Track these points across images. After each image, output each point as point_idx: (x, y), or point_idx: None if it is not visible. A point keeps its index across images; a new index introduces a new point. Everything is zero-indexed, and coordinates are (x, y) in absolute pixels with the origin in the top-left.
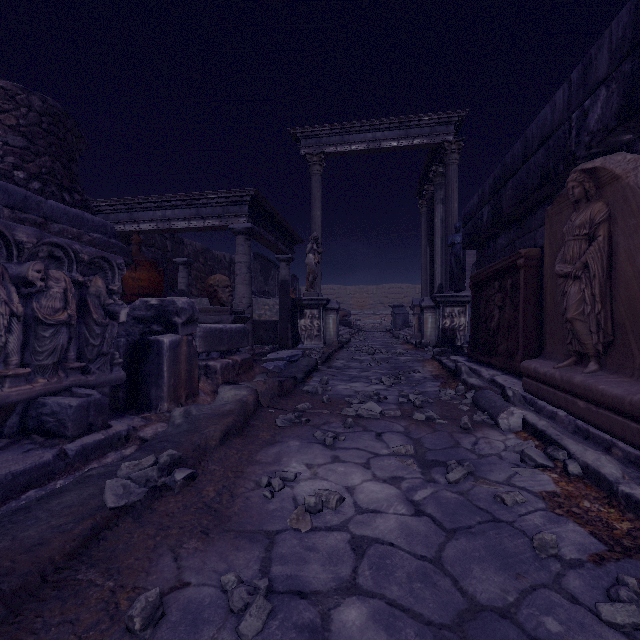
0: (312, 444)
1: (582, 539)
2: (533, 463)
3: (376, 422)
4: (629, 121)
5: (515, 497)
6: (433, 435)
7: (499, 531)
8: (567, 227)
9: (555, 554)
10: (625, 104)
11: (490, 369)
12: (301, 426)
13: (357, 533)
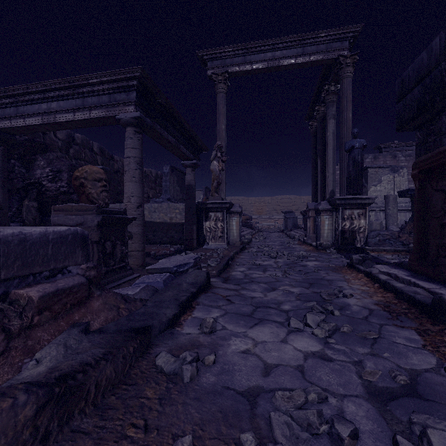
0: None
1: None
2: None
3: None
4: None
5: None
6: None
7: None
8: None
9: None
10: None
11: None
12: None
13: None
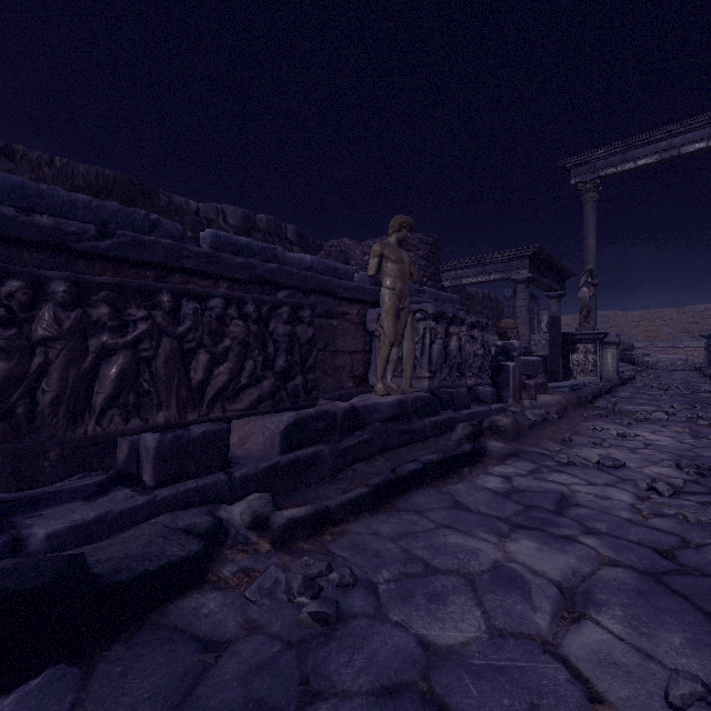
0: (613, 424)
1: None
2: None
3: (662, 422)
4: None
5: None
6: (710, 429)
7: None
8: None
9: None
10: None
11: None
12: (602, 418)
13: (646, 442)
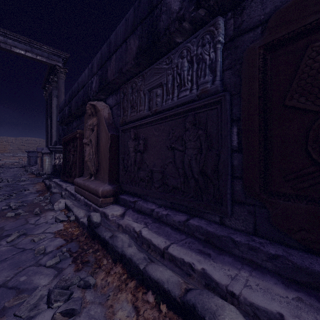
0: None
1: (59, 243)
2: (59, 221)
3: None
4: (101, 92)
5: (41, 237)
6: (14, 222)
7: (23, 254)
8: (87, 124)
9: (43, 252)
10: (99, 85)
11: (68, 184)
12: None
13: None
